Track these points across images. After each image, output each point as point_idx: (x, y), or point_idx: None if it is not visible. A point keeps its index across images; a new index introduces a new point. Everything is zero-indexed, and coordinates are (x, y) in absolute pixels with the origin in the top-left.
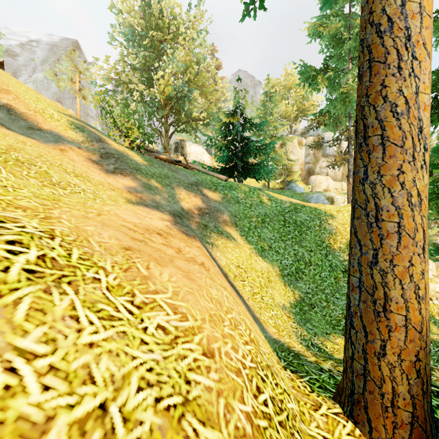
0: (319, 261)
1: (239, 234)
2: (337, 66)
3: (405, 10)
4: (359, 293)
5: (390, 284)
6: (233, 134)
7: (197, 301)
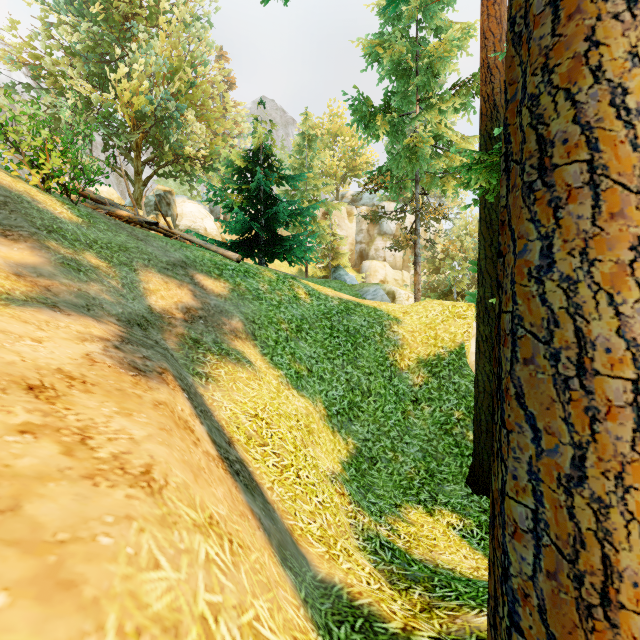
0: (382, 389)
1: (259, 352)
2: (401, 107)
3: None
4: (536, 548)
5: (618, 535)
6: (252, 189)
7: None
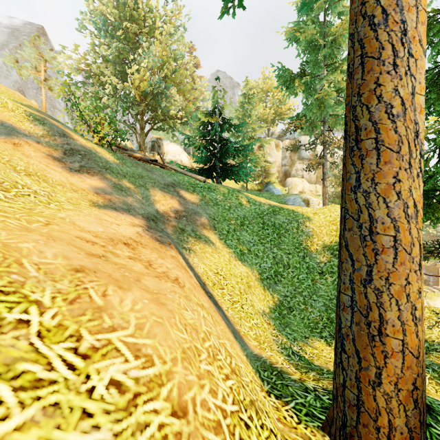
0: (297, 264)
1: (217, 237)
2: (312, 71)
3: (400, 2)
4: (351, 313)
5: (386, 304)
6: (212, 134)
7: (167, 334)
